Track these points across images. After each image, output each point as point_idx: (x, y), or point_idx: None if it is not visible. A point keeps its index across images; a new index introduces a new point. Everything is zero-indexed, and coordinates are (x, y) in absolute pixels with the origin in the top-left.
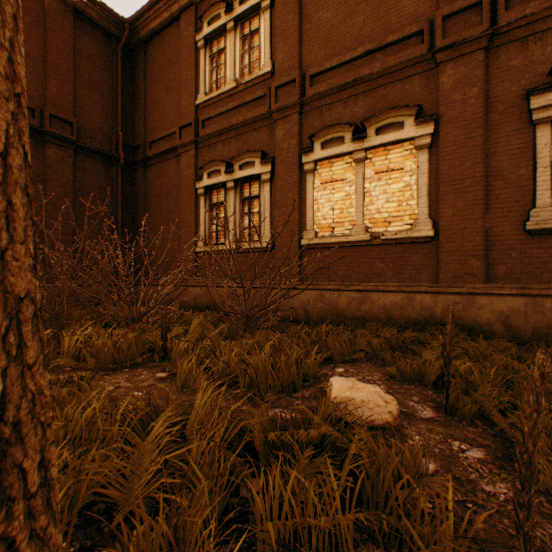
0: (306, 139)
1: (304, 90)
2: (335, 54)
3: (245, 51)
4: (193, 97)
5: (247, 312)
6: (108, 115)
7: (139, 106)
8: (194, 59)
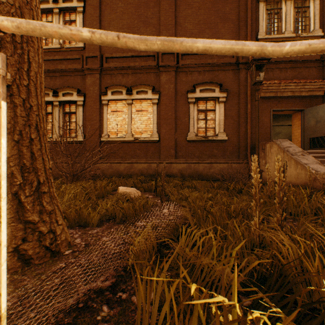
0: (103, 88)
1: (103, 63)
2: (118, 51)
3: None
4: None
5: (73, 173)
6: None
7: None
8: None
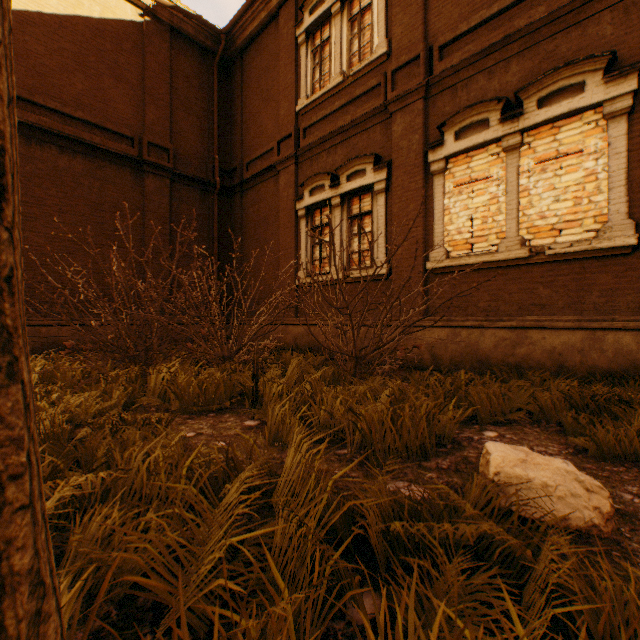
0: (433, 131)
1: (431, 68)
2: (475, 10)
3: (353, 35)
4: (293, 104)
5: (356, 353)
6: (204, 138)
7: (235, 125)
8: (294, 59)
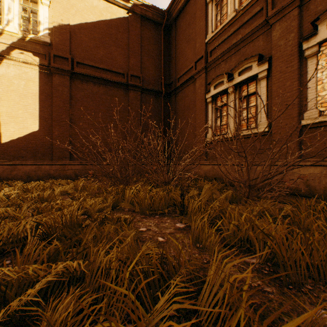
0: (307, 27)
1: None
2: None
3: None
4: (204, 38)
5: (249, 182)
6: (156, 69)
7: (172, 59)
8: (204, 13)
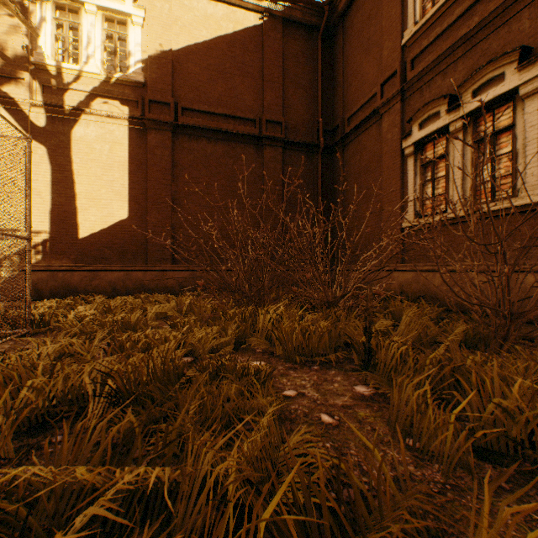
0: None
1: None
2: None
3: None
4: (398, 39)
5: (509, 307)
6: (309, 106)
7: (337, 86)
8: None
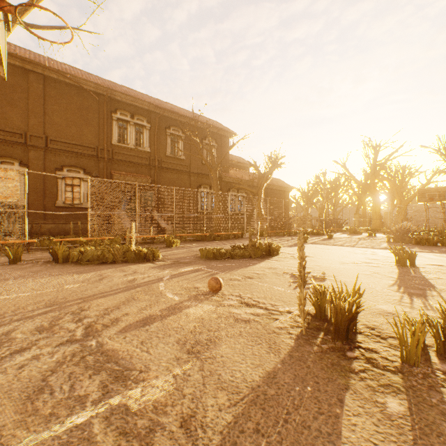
0: None
1: None
2: None
3: None
4: None
5: None
6: None
7: None
8: None
